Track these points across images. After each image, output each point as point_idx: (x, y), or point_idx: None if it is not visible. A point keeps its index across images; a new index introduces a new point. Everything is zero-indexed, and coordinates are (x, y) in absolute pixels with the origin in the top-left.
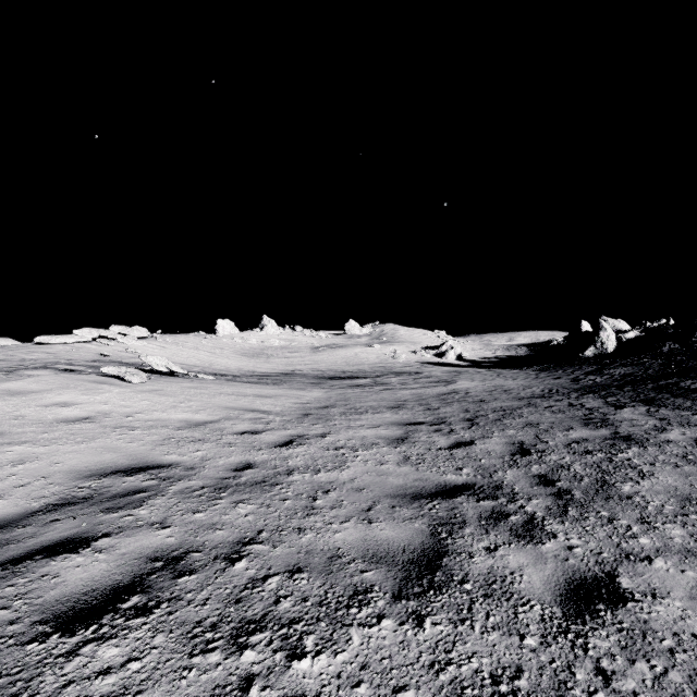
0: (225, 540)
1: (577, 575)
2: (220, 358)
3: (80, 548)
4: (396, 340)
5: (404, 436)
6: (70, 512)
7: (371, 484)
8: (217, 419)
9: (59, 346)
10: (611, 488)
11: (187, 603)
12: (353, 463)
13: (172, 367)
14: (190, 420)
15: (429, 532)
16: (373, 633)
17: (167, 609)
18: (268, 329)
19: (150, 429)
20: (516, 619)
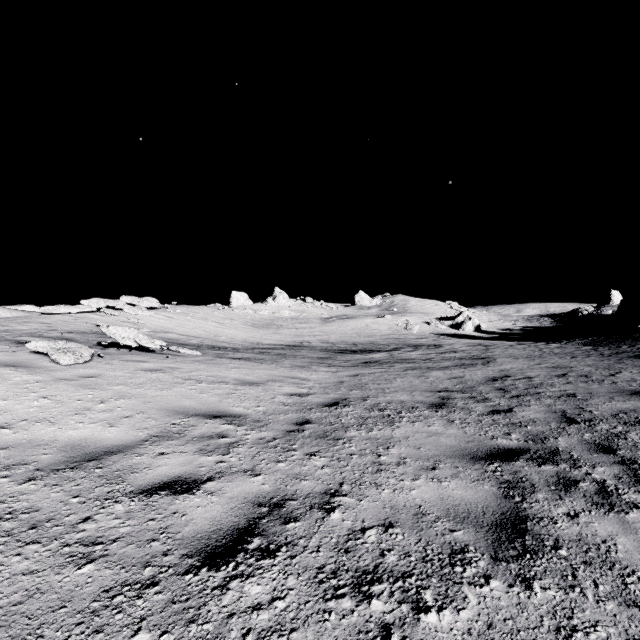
0: None
1: None
2: (228, 329)
3: None
4: (408, 311)
5: (509, 508)
6: None
7: None
8: (138, 440)
9: (58, 316)
10: None
11: None
12: None
13: (141, 340)
14: (84, 445)
15: None
16: None
17: None
18: (279, 300)
19: None
20: None
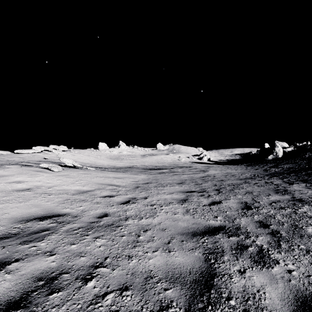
0: (85, 264)
1: (300, 293)
2: (99, 160)
3: None
4: (180, 152)
5: (185, 198)
6: (3, 243)
7: (170, 226)
8: (93, 189)
9: (25, 154)
10: (301, 230)
11: None
12: (160, 213)
13: (75, 164)
14: (79, 190)
15: (204, 258)
16: None
17: None
18: (122, 147)
19: (59, 195)
20: None
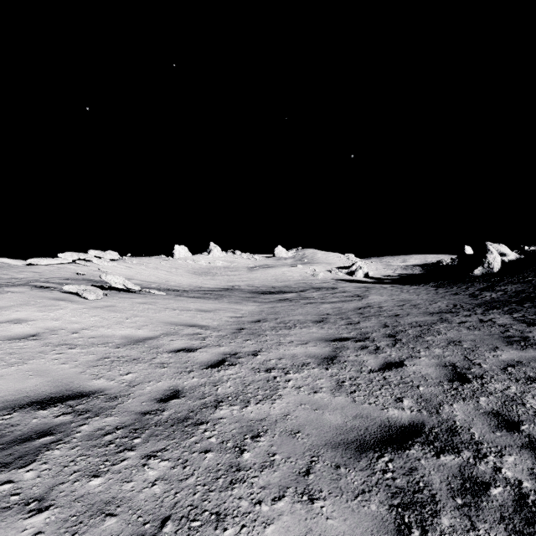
0: None
1: None
2: (175, 276)
3: None
4: (315, 261)
5: (333, 354)
6: None
7: (306, 423)
8: (157, 335)
9: (44, 267)
10: None
11: None
12: (285, 390)
13: (128, 285)
14: (131, 337)
15: (393, 523)
16: None
17: None
18: (214, 253)
19: (90, 347)
20: None
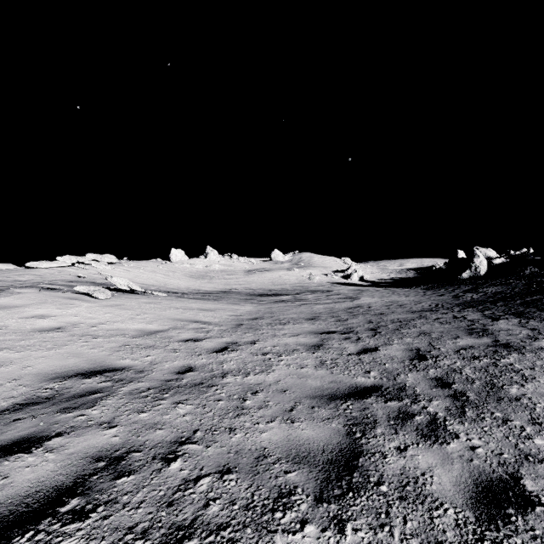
0: (164, 440)
1: (483, 476)
2: (173, 279)
3: (33, 447)
4: (312, 265)
5: (320, 343)
6: (32, 411)
7: (293, 385)
8: (166, 329)
9: (45, 270)
10: (500, 390)
11: (122, 507)
12: (277, 367)
13: (132, 286)
14: (143, 330)
15: (345, 431)
16: (296, 540)
17: (102, 513)
18: (211, 256)
19: (110, 337)
20: (432, 524)
